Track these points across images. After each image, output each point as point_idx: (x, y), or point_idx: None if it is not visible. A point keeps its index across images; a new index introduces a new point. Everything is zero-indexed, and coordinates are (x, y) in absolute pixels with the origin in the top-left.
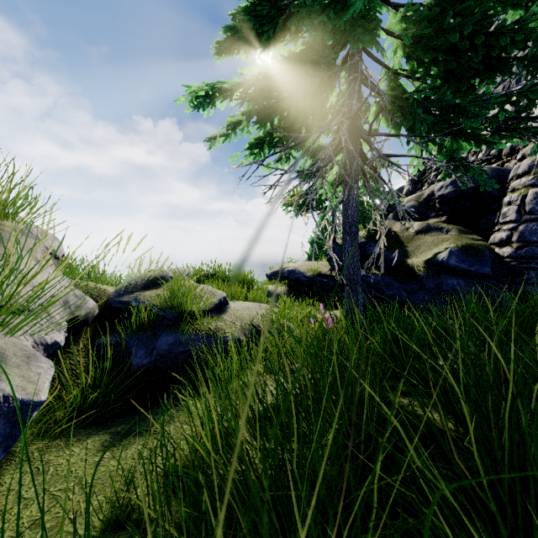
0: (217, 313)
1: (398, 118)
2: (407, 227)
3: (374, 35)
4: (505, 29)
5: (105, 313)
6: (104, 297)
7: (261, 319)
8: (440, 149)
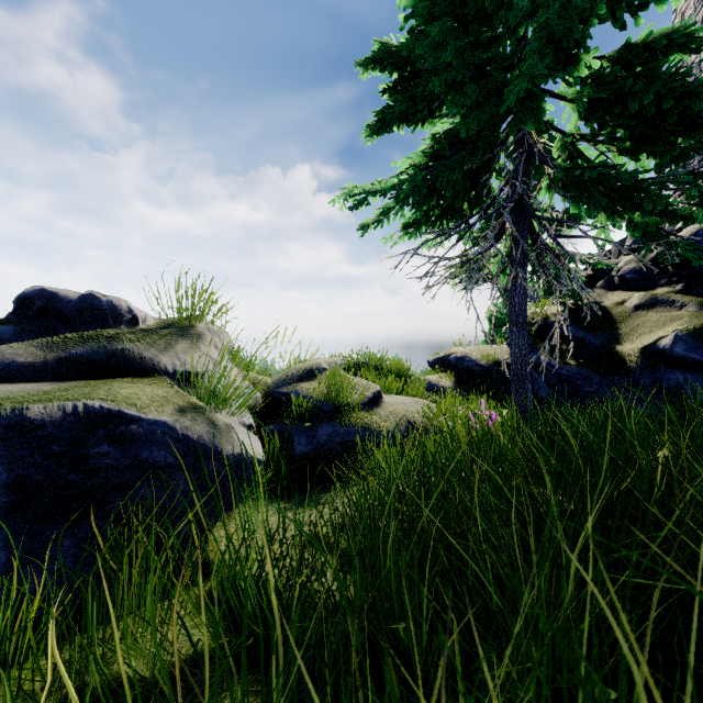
0: (371, 407)
1: (575, 193)
2: (622, 300)
3: (541, 110)
4: (701, 90)
5: (267, 403)
6: (265, 387)
7: (417, 415)
8: (630, 223)
